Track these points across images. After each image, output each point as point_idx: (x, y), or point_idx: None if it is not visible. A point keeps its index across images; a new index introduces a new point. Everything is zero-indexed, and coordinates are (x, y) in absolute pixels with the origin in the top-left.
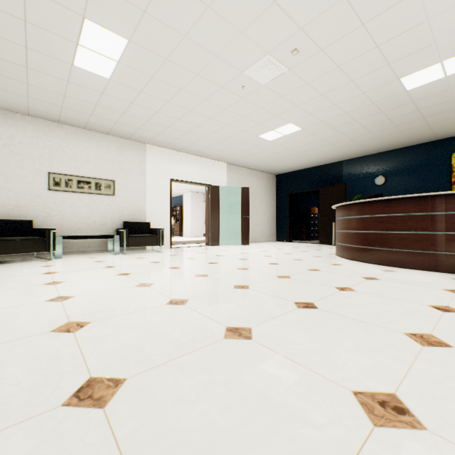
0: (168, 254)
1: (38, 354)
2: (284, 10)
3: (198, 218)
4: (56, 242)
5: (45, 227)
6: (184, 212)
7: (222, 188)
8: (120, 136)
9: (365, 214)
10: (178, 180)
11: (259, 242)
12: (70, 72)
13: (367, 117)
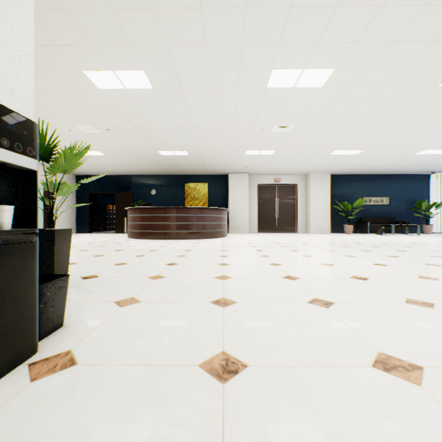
0: None
1: None
2: (106, 119)
3: None
4: None
5: None
6: None
7: None
8: None
9: (143, 214)
10: None
11: None
12: None
13: (145, 159)
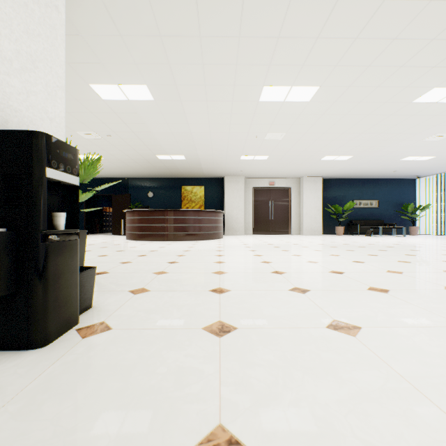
0: None
1: None
2: (107, 126)
3: None
4: None
5: None
6: None
7: None
8: None
9: (142, 216)
10: None
11: None
12: None
13: (143, 163)
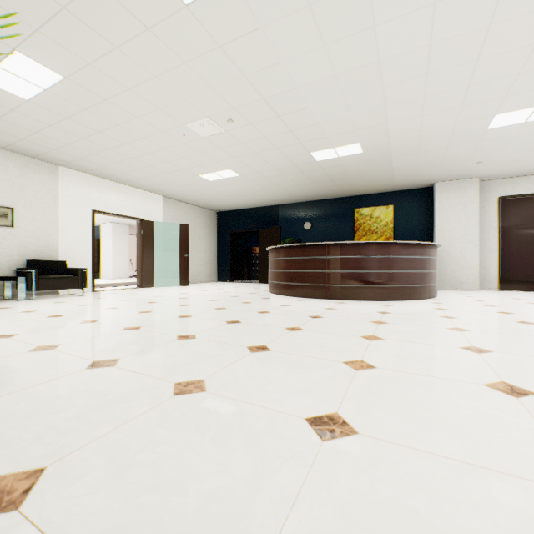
0: (94, 297)
1: (37, 360)
2: (220, 95)
3: (123, 256)
4: None
5: None
6: (102, 247)
7: (158, 223)
8: (22, 153)
9: (288, 256)
10: (103, 212)
11: (199, 283)
12: None
13: (293, 174)
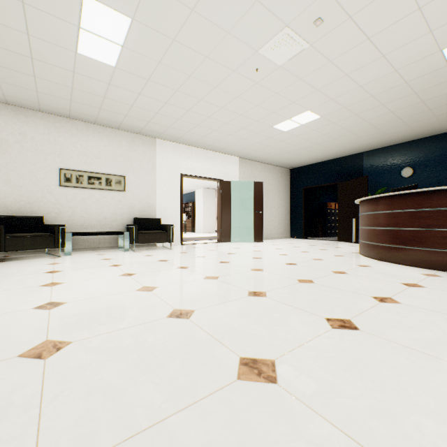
0: (178, 251)
1: None
2: None
3: (210, 214)
4: (65, 238)
5: (56, 223)
6: (196, 208)
7: (234, 182)
8: (130, 131)
9: (398, 208)
10: (189, 175)
11: (272, 239)
12: (74, 61)
13: (397, 100)
